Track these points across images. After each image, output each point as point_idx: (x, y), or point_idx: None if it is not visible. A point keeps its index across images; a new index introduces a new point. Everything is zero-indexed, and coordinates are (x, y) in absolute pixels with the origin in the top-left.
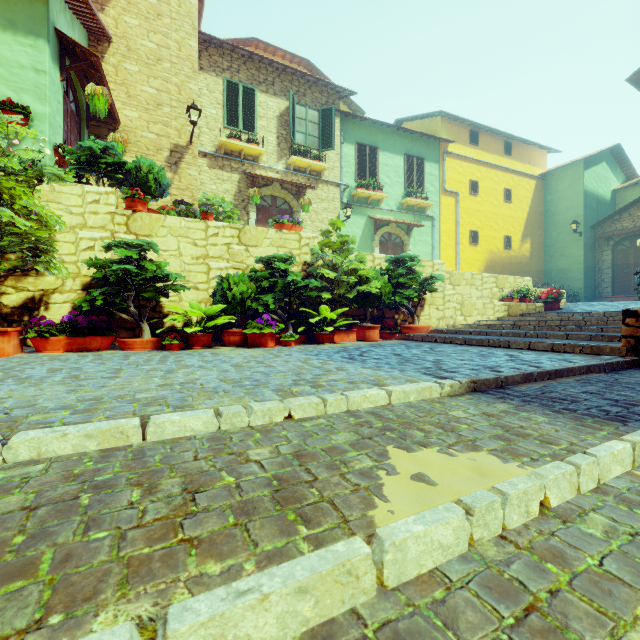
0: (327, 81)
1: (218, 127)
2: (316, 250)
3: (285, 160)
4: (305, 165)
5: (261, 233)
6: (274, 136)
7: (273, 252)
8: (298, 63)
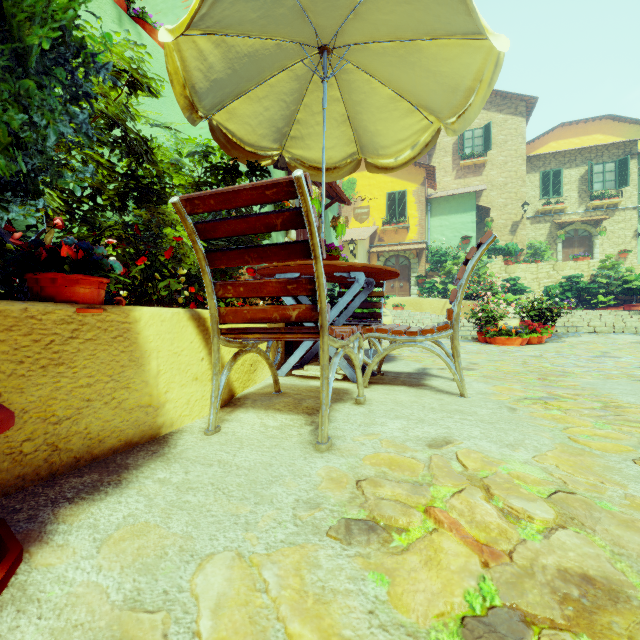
0: (622, 141)
1: (536, 200)
2: (596, 270)
3: (584, 204)
4: (602, 204)
5: (565, 264)
6: (575, 192)
7: (572, 272)
8: (600, 119)
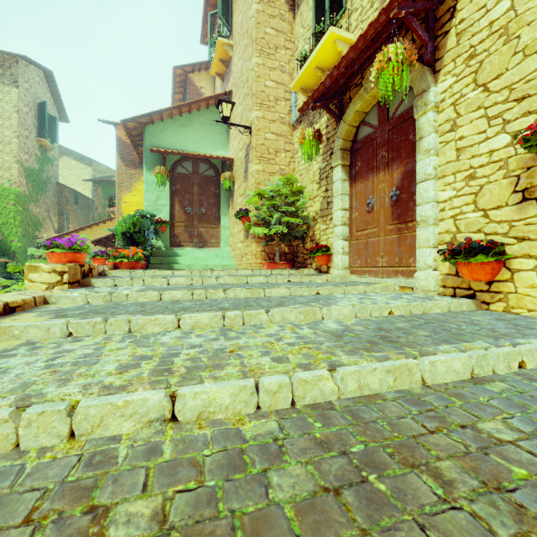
0: None
1: None
2: None
3: None
4: None
5: None
6: None
7: None
8: None
